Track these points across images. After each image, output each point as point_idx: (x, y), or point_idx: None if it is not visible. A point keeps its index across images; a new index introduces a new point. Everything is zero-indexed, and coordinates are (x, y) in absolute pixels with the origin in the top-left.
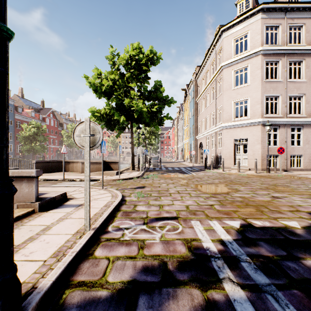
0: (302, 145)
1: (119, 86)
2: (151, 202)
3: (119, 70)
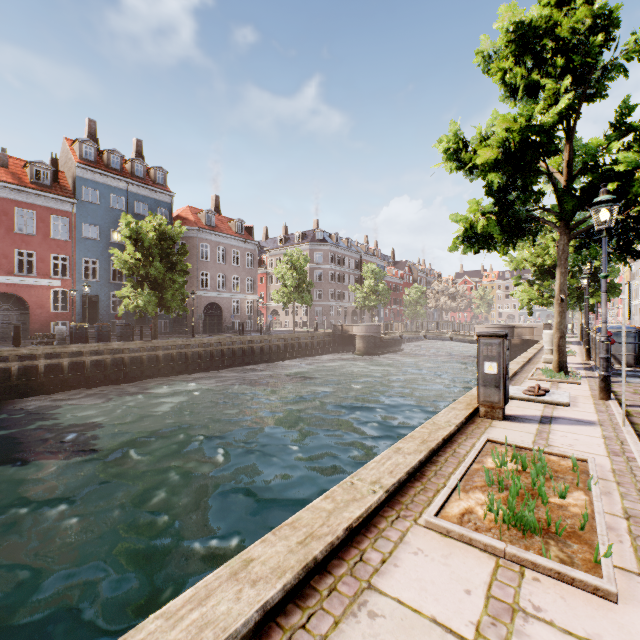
0: None
1: None
2: None
3: None
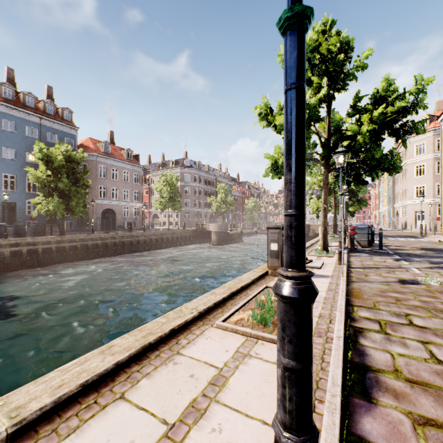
0: None
1: None
2: None
3: None
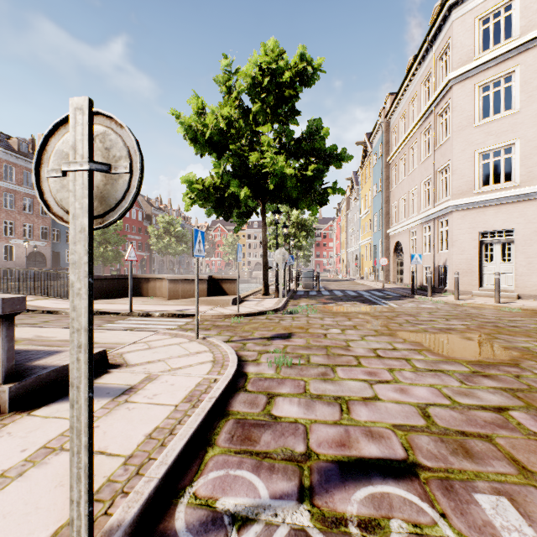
0: None
1: (238, 130)
2: (312, 386)
3: (239, 102)
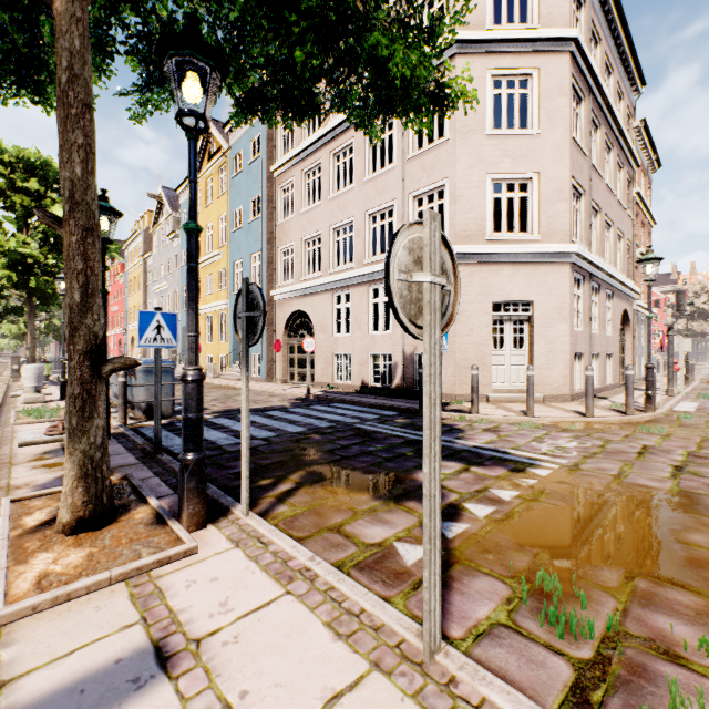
0: (598, 329)
1: None
2: None
3: None
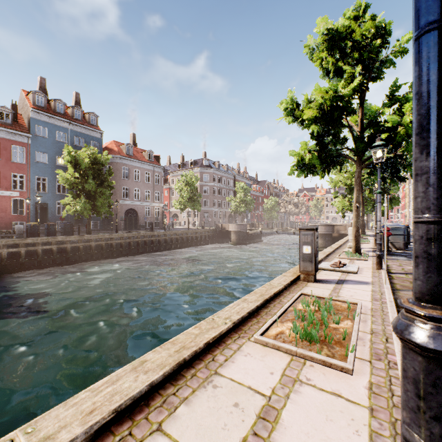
0: None
1: None
2: None
3: None
